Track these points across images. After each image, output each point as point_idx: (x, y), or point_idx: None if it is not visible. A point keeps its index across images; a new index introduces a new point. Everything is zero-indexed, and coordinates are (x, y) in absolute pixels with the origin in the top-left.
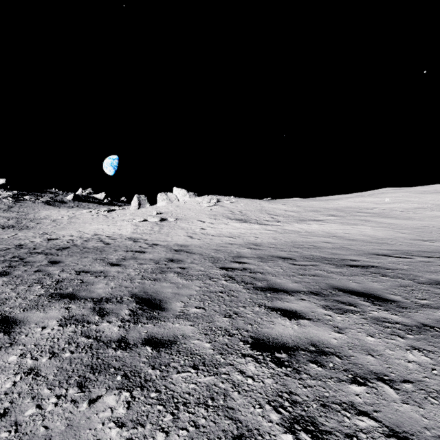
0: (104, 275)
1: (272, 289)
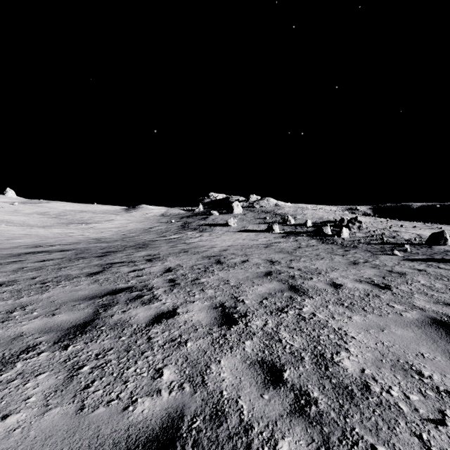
0: (30, 278)
1: (102, 256)
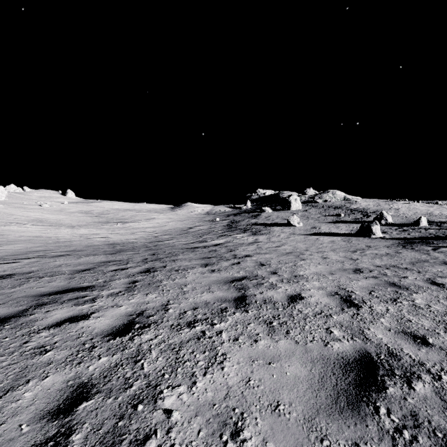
0: None
1: None
